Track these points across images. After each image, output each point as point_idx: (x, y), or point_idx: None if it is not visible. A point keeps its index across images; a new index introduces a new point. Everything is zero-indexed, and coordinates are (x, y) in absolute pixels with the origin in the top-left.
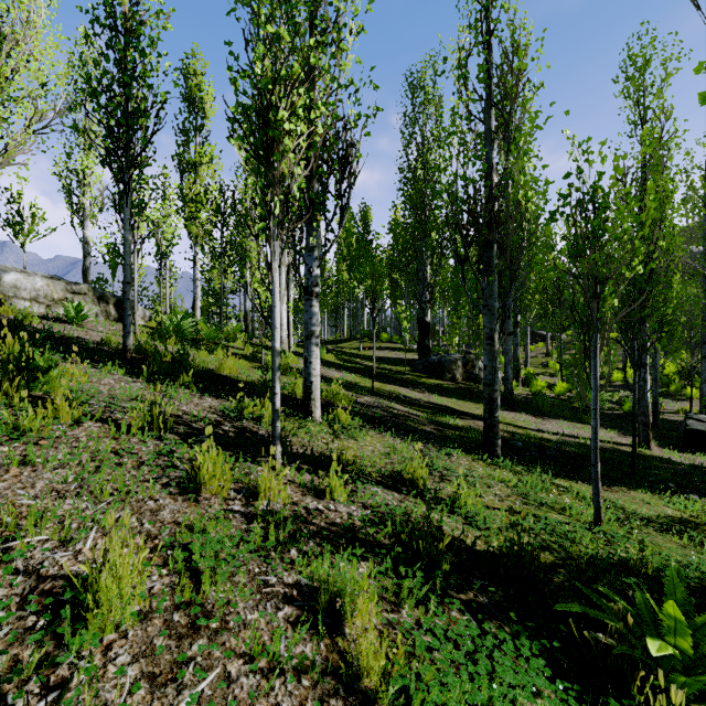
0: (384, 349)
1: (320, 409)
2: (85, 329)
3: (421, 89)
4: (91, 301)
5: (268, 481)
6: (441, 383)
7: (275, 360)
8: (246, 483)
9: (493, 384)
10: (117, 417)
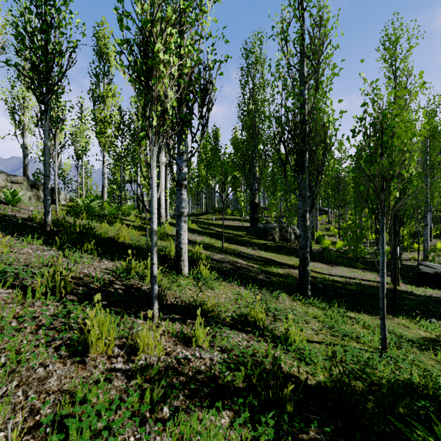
0: (228, 219)
1: (187, 267)
2: (18, 208)
3: (253, 53)
4: (23, 188)
5: (146, 336)
6: (266, 242)
7: (153, 238)
8: (128, 341)
9: (306, 247)
10: (27, 282)
